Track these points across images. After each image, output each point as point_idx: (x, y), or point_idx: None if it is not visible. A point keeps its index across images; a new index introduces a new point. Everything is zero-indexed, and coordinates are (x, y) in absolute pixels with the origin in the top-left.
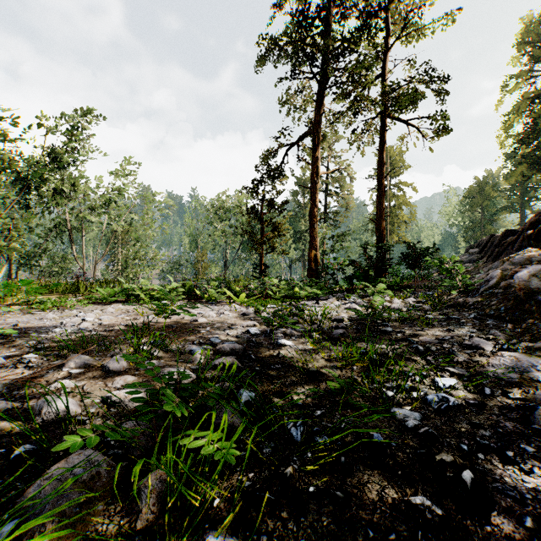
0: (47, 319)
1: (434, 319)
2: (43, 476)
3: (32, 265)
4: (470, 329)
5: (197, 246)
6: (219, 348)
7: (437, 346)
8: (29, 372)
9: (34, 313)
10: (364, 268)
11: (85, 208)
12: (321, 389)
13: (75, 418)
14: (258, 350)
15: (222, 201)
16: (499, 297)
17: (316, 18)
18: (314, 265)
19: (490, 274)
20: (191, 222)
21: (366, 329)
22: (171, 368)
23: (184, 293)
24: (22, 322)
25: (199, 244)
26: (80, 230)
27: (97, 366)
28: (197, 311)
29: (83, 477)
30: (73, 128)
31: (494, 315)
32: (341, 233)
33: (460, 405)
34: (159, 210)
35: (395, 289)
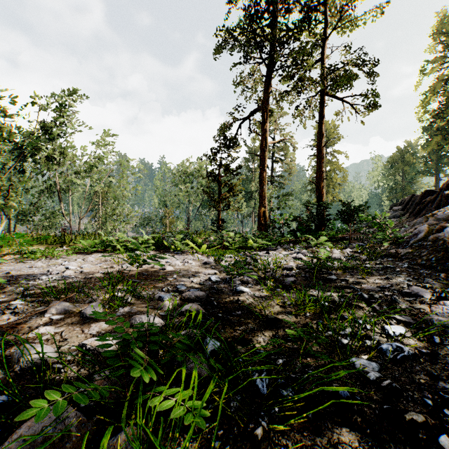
0: (36, 268)
1: (371, 268)
2: (6, 446)
3: (27, 220)
4: (406, 277)
5: (165, 204)
6: (185, 295)
7: (379, 293)
8: (14, 318)
9: (25, 261)
10: (306, 223)
11: (72, 172)
12: (280, 336)
13: (52, 366)
14: (219, 296)
15: (186, 167)
16: (428, 249)
17: (265, 11)
18: (263, 220)
19: (418, 228)
20: (160, 184)
21: (313, 277)
22: (142, 316)
23: (154, 244)
24: (14, 270)
25: (166, 203)
26: (67, 191)
27: (76, 312)
28: (165, 260)
29: (52, 437)
30: (62, 105)
31: (426, 265)
32: (285, 193)
33: (414, 355)
34: (133, 174)
35: (332, 241)
